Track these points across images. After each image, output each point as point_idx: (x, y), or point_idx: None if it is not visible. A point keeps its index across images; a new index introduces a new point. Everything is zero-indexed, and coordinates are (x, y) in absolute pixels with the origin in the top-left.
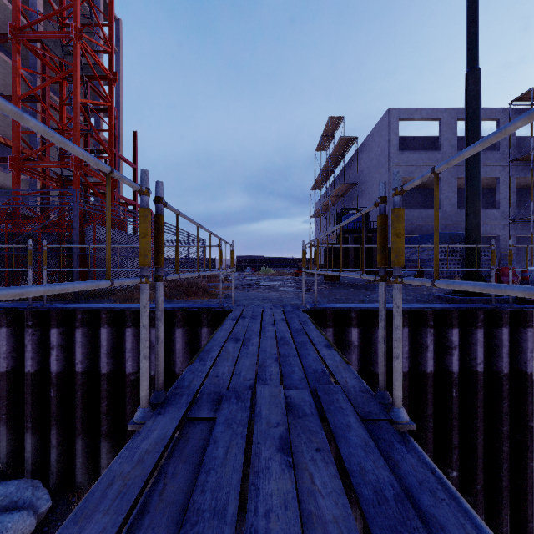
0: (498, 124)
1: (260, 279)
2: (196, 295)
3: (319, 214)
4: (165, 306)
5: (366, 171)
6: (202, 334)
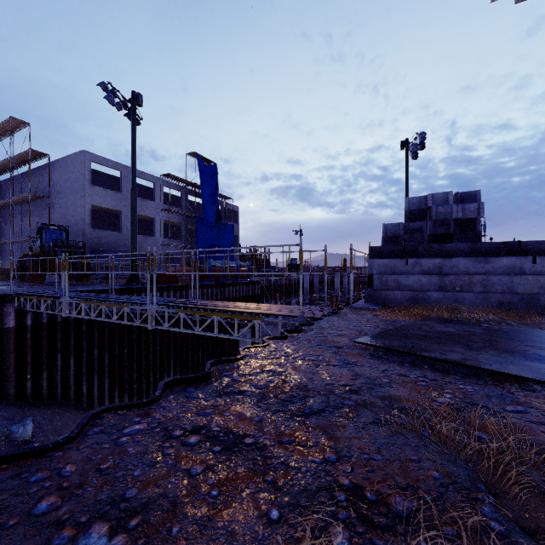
0: (155, 186)
1: None
2: None
3: None
4: None
5: (59, 188)
6: None
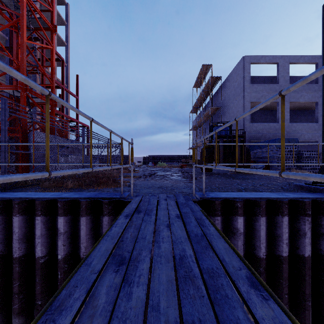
0: (317, 66)
1: (157, 170)
2: (105, 184)
3: (195, 128)
4: (73, 196)
5: (227, 99)
6: (103, 222)
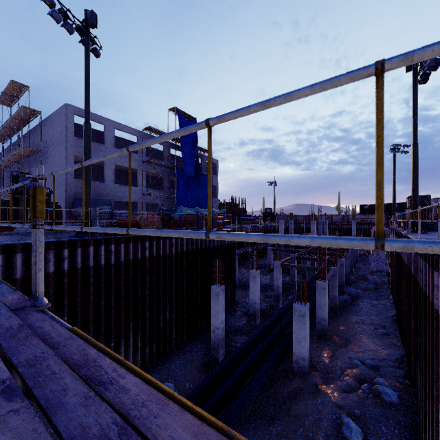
0: (138, 139)
1: None
2: None
3: (1, 166)
4: None
5: (50, 142)
6: None
